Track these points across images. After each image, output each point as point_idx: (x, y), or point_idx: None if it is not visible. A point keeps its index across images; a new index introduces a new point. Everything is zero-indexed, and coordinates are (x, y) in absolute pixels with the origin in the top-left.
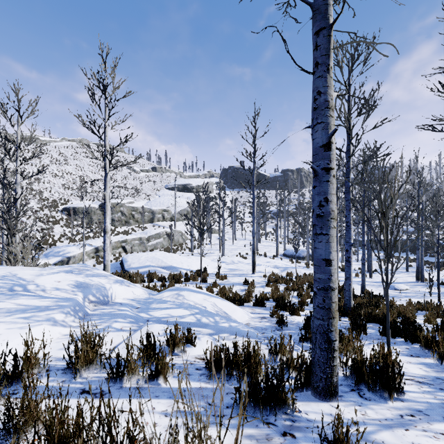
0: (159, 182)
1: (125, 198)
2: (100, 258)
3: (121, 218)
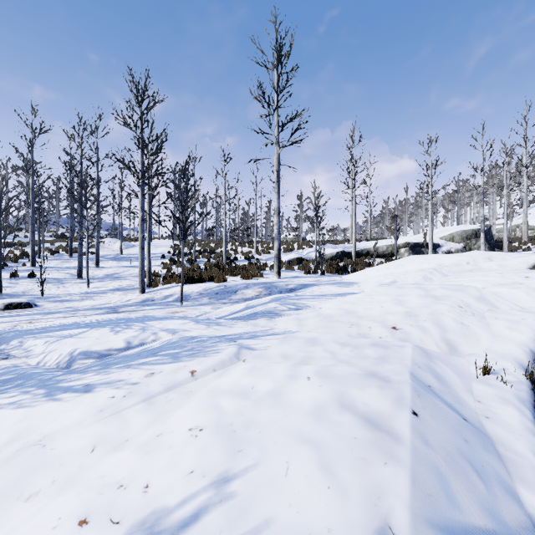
0: None
1: None
2: None
3: None
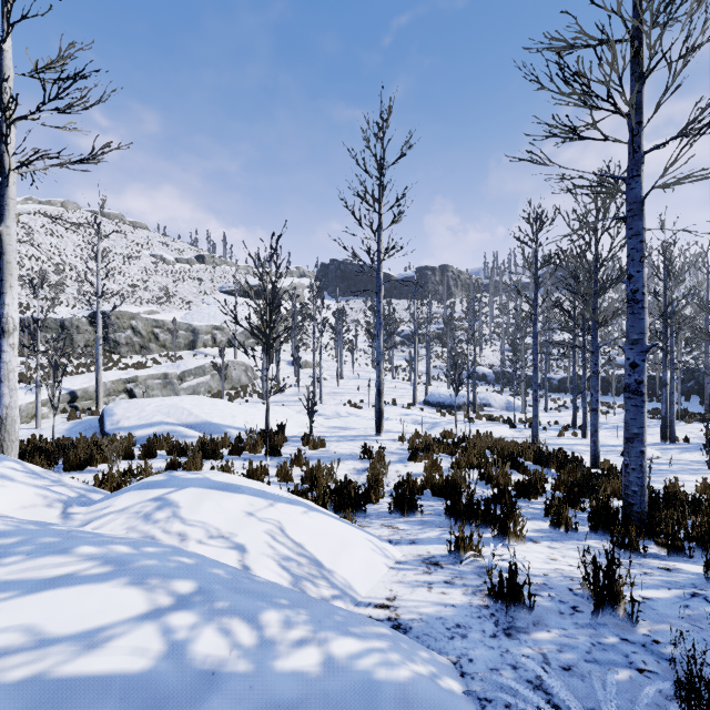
0: (209, 281)
1: (144, 305)
2: (80, 412)
3: (133, 339)
